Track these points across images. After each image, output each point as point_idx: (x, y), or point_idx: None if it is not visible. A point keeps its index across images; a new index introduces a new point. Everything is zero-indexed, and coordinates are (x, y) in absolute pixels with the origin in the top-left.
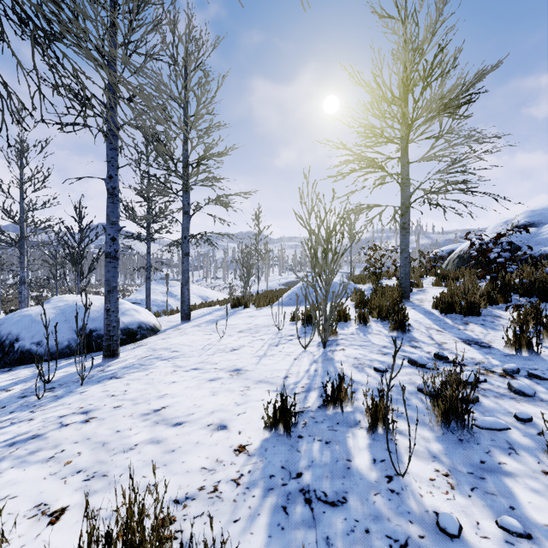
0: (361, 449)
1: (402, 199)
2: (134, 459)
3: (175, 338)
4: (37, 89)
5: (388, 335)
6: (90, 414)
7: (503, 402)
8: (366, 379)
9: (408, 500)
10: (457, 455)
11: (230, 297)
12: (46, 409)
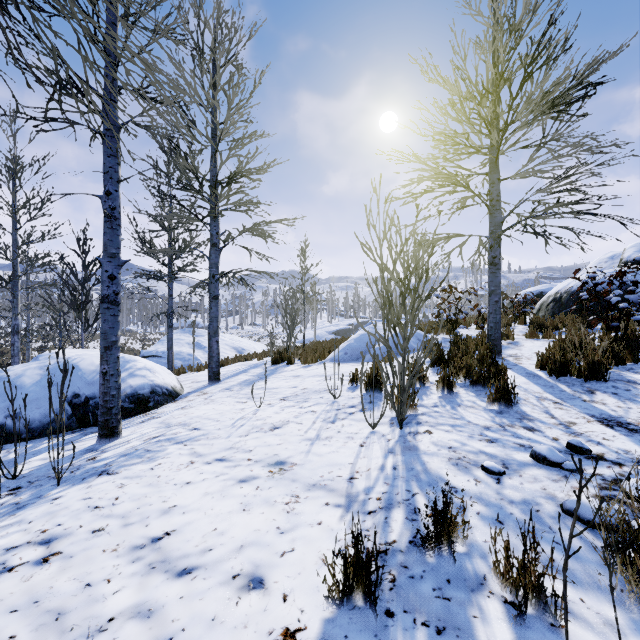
0: None
1: (490, 226)
2: None
3: (197, 408)
4: None
5: (486, 408)
6: (53, 546)
7: None
8: (474, 488)
9: None
10: None
11: (271, 350)
12: None
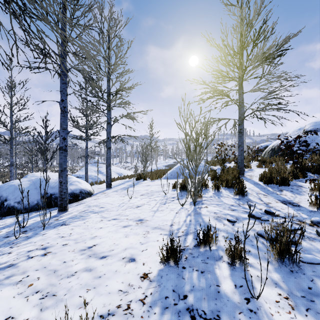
0: (225, 277)
1: (239, 114)
2: (74, 283)
3: (102, 199)
4: (14, 43)
5: (233, 197)
6: (47, 250)
7: (316, 244)
8: (223, 227)
9: (263, 318)
10: (291, 283)
11: (135, 174)
12: (20, 246)
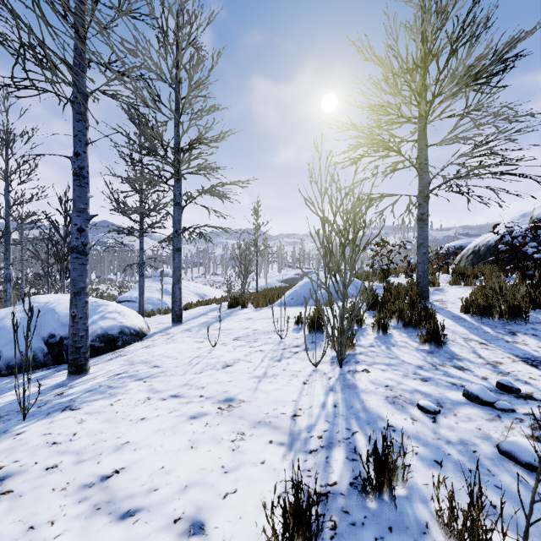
0: None
1: (419, 186)
2: None
3: (159, 347)
4: None
5: (418, 348)
6: (5, 484)
7: None
8: (411, 426)
9: None
10: None
11: (228, 295)
12: None
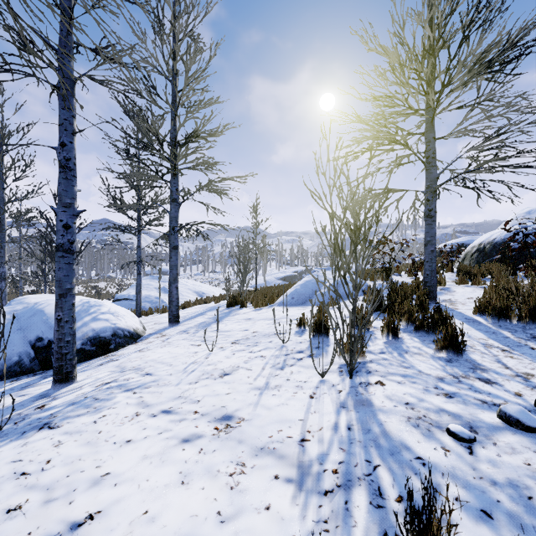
0: None
1: (426, 181)
2: None
3: (153, 351)
4: None
5: (434, 356)
6: None
7: None
8: (444, 459)
9: None
10: None
11: (226, 294)
12: None
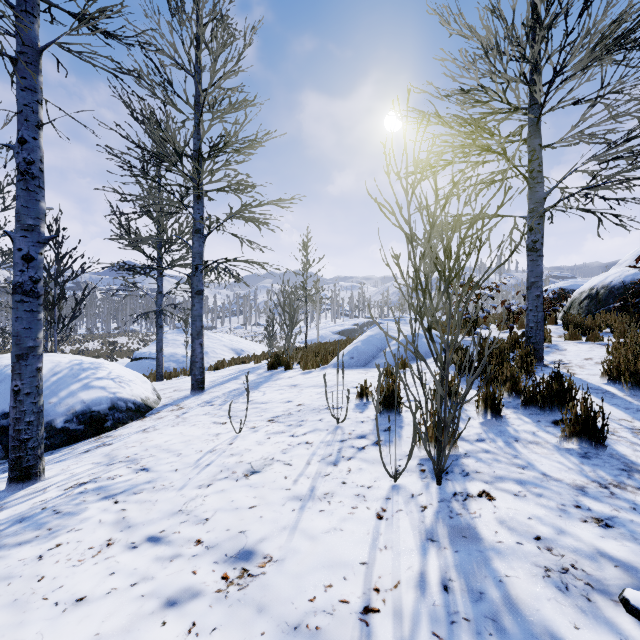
0: None
1: (530, 203)
2: None
3: (161, 432)
4: None
5: (559, 447)
6: None
7: None
8: None
9: None
10: None
11: (269, 352)
12: None
